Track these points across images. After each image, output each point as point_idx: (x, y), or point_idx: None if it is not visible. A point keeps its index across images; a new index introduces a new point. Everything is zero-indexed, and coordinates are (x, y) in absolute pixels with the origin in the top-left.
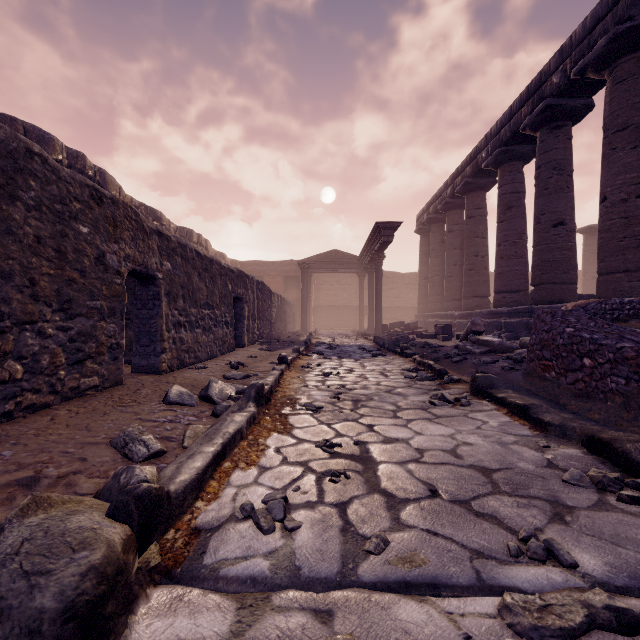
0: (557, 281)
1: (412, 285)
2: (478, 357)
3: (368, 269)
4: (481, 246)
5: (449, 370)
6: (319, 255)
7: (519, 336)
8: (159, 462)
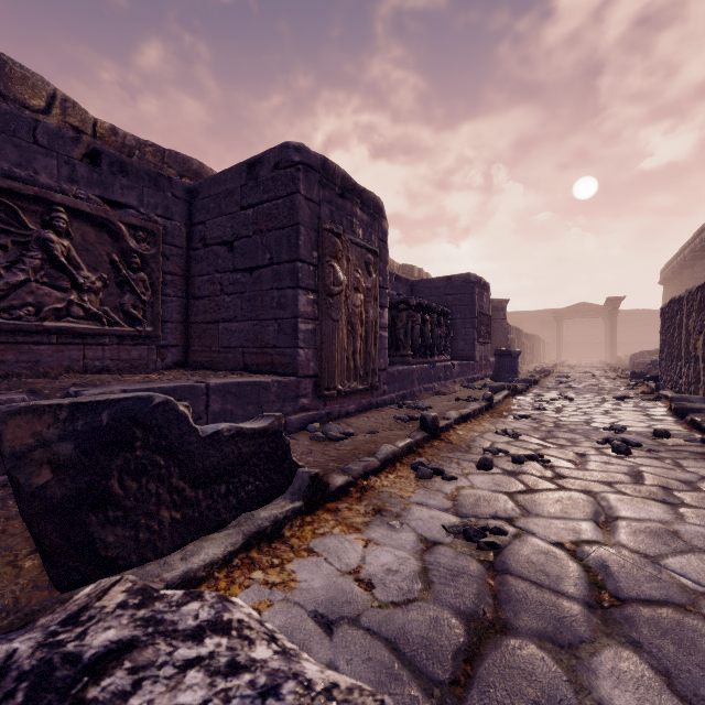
0: None
1: None
2: None
3: (609, 318)
4: None
5: None
6: (569, 307)
7: None
8: None
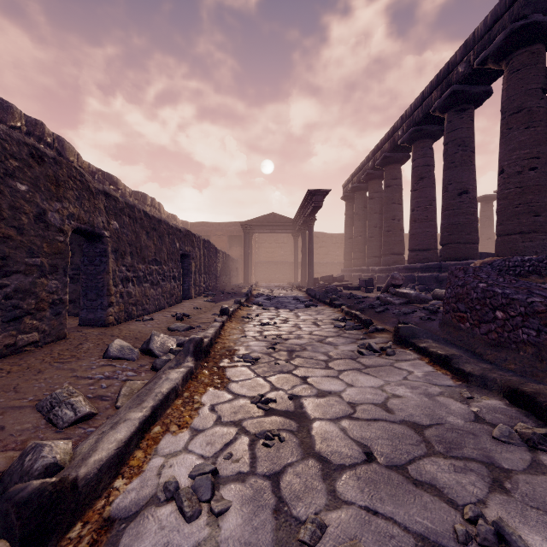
0: (462, 241)
1: (339, 244)
2: (398, 308)
3: (301, 230)
4: (397, 211)
5: (373, 320)
6: (259, 217)
7: (430, 288)
8: (87, 426)
